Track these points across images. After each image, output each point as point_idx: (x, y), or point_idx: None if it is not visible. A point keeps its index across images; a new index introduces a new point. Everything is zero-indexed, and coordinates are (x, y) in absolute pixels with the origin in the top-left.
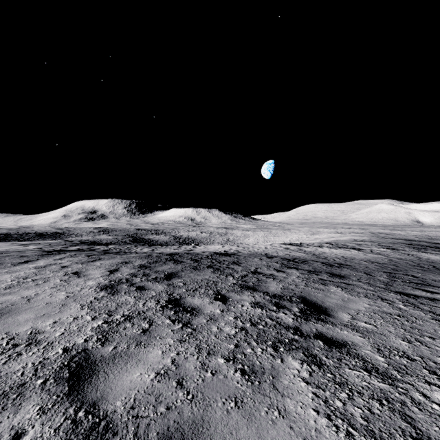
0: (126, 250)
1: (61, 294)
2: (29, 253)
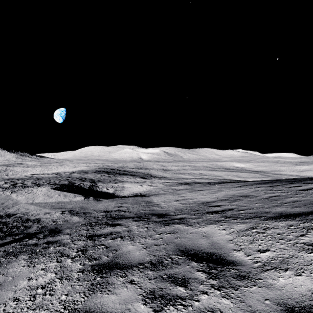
0: None
1: None
2: None
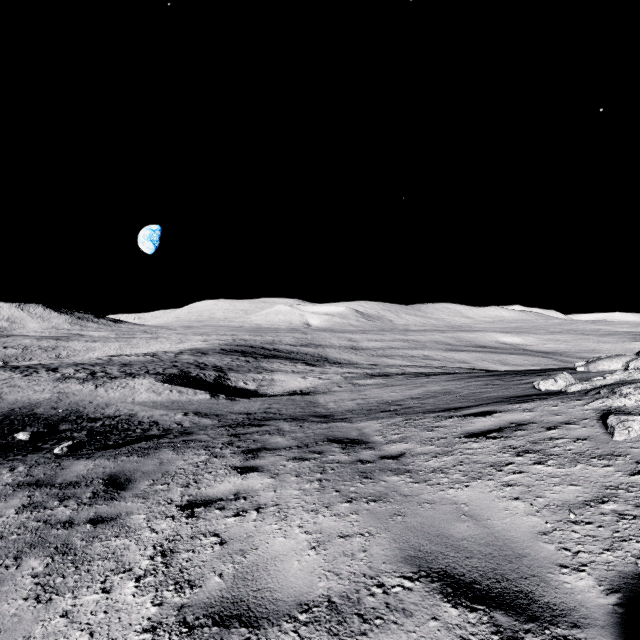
0: None
1: None
2: None
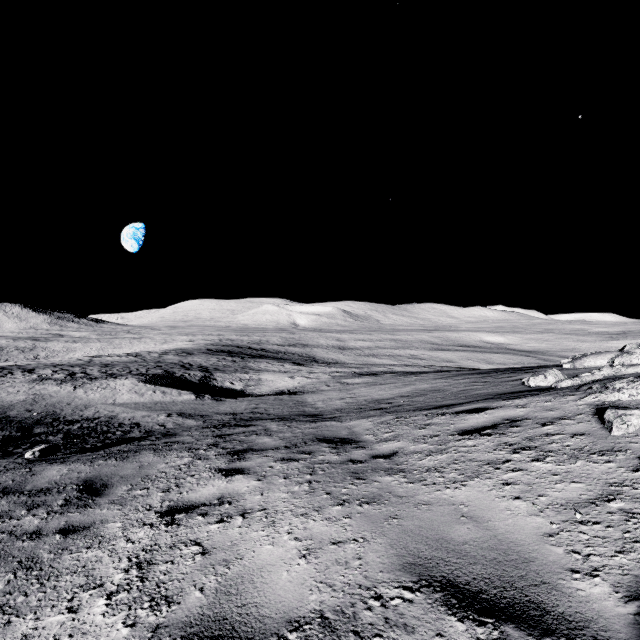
0: None
1: None
2: None
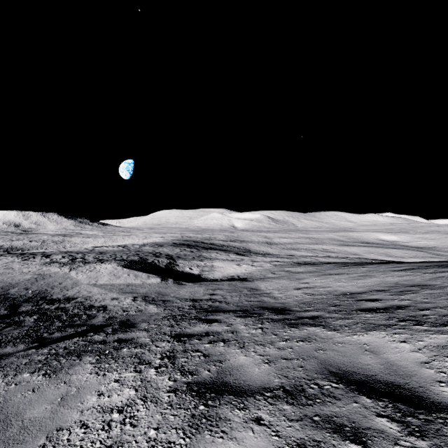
0: None
1: None
2: None
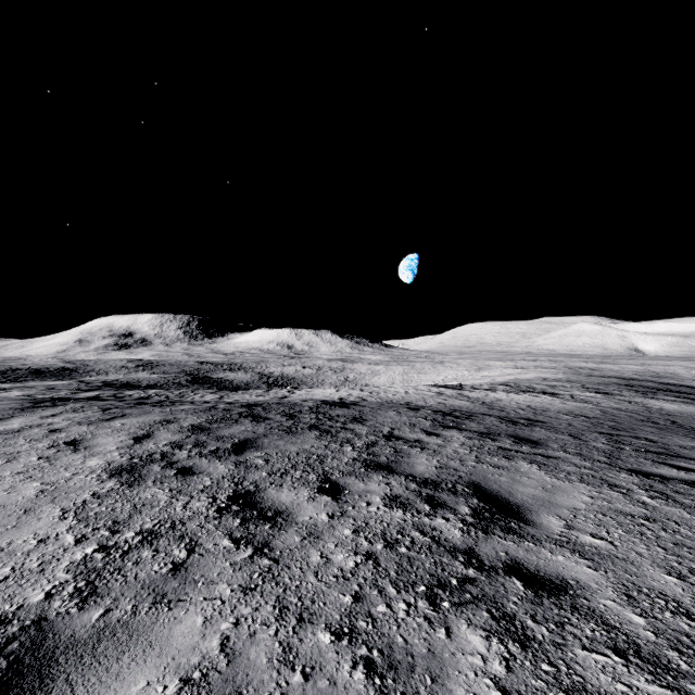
0: (176, 398)
1: (31, 487)
2: (0, 405)
